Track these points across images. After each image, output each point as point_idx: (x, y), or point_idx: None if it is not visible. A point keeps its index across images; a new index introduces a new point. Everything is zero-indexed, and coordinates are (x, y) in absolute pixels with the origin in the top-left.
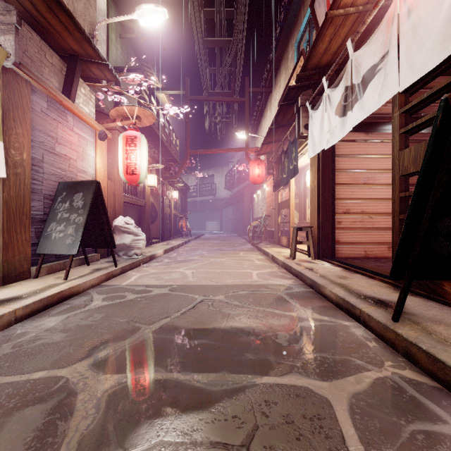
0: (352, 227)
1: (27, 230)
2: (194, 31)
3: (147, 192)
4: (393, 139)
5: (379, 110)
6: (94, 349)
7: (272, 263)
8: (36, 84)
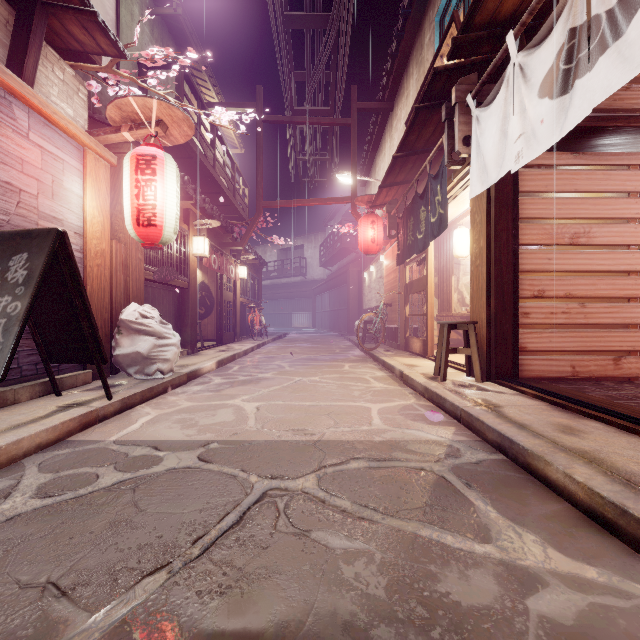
0: (549, 322)
1: None
2: None
3: (192, 266)
4: None
5: (611, 102)
6: None
7: (402, 386)
8: None
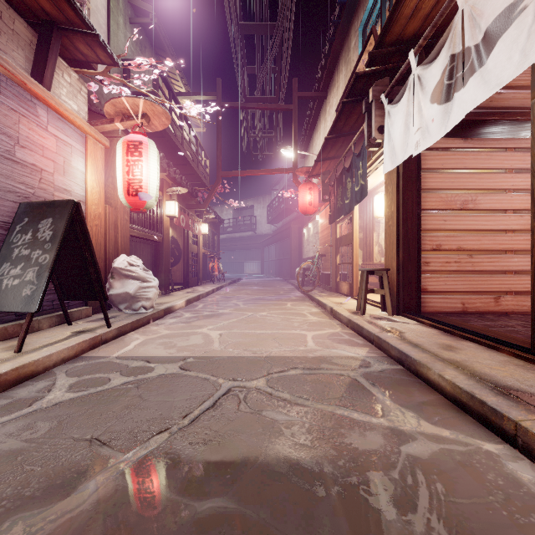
0: (445, 269)
1: None
2: (226, 9)
3: (166, 224)
4: (534, 130)
5: (489, 102)
6: None
7: (331, 319)
8: None
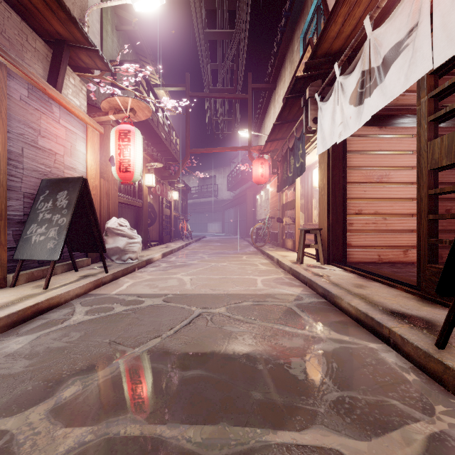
0: (365, 229)
1: (2, 233)
2: (194, 21)
3: (145, 192)
4: (419, 129)
5: (396, 101)
6: (59, 385)
7: (277, 268)
8: (14, 69)
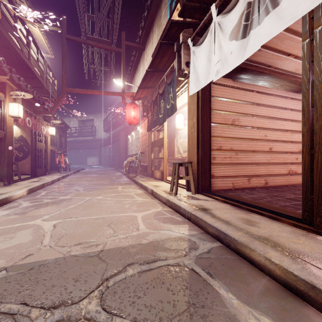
0: (224, 162)
1: None
2: None
3: (9, 123)
4: (305, 63)
5: (252, 56)
6: None
7: (153, 198)
8: None
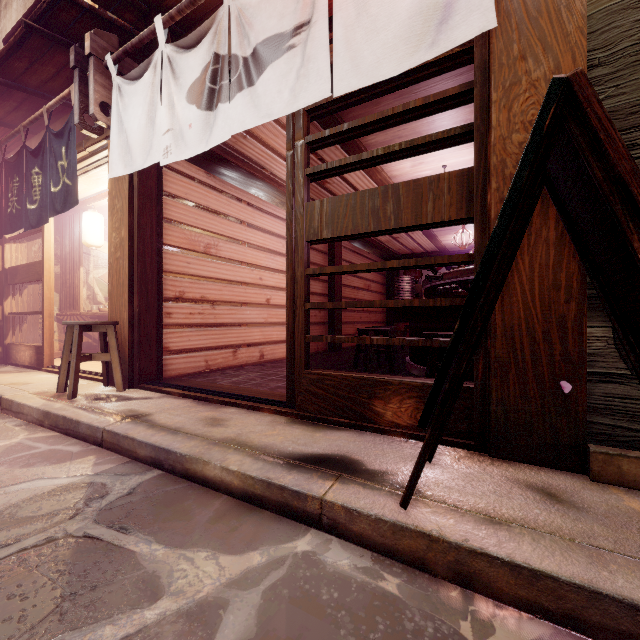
0: (189, 322)
1: None
2: None
3: None
4: (289, 183)
5: (235, 142)
6: None
7: None
8: None
